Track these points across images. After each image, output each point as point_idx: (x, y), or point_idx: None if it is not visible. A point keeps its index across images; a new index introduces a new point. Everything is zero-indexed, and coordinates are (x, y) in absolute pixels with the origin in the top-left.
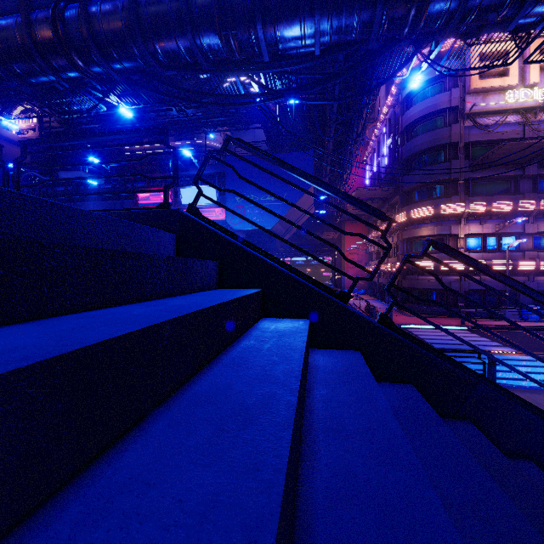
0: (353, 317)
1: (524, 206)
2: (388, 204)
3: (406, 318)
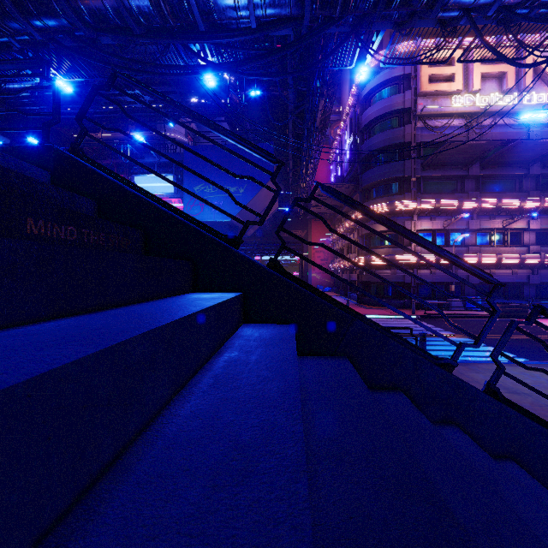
0: (237, 258)
1: (468, 204)
2: None
3: (363, 310)
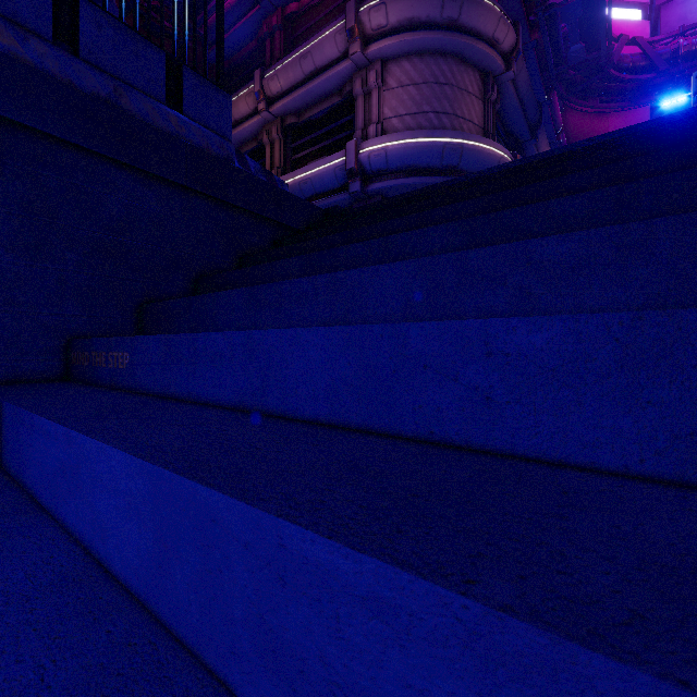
0: None
1: None
2: None
3: None
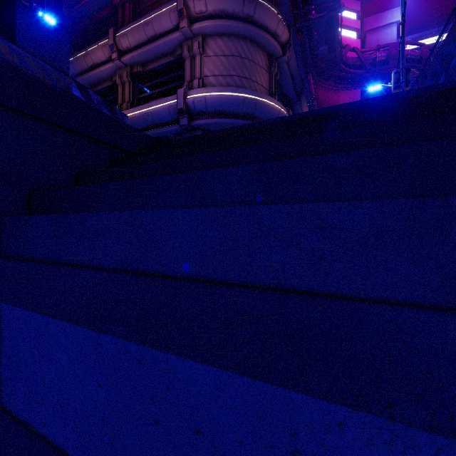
0: None
1: None
2: None
3: None
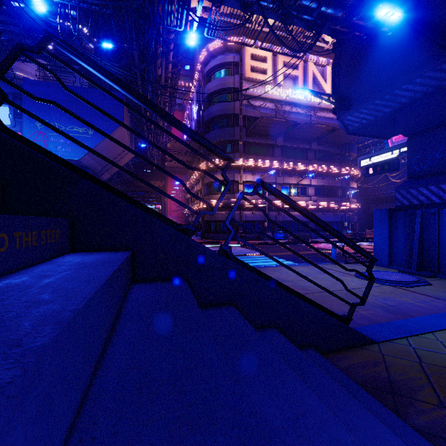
0: None
1: (276, 164)
2: (197, 158)
3: None
